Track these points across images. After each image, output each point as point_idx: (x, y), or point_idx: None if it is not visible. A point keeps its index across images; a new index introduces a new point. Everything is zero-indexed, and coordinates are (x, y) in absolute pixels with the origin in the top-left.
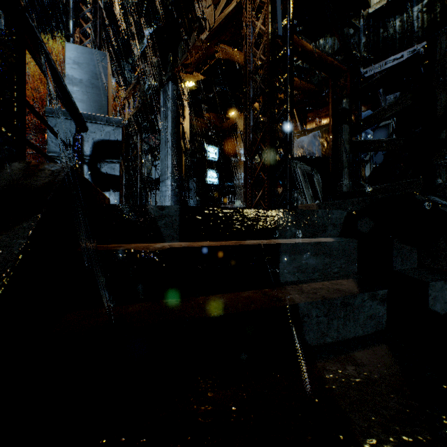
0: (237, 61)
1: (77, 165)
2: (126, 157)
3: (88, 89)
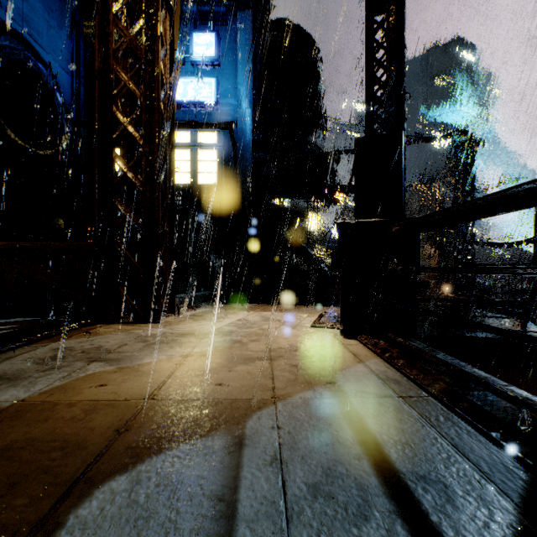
0: None
1: None
2: None
3: None
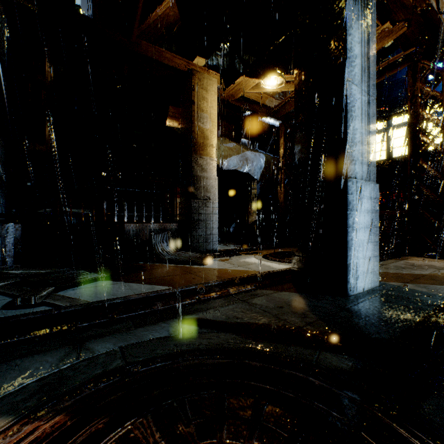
0: None
1: None
2: None
3: None
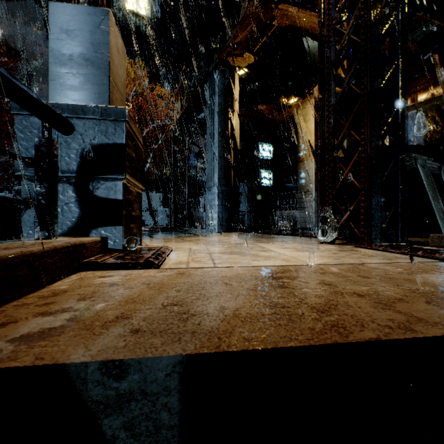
0: (302, 25)
1: (42, 191)
2: (173, 162)
3: (81, 69)
